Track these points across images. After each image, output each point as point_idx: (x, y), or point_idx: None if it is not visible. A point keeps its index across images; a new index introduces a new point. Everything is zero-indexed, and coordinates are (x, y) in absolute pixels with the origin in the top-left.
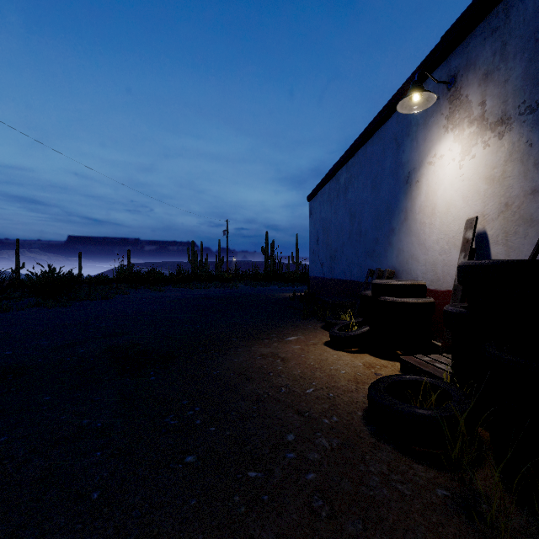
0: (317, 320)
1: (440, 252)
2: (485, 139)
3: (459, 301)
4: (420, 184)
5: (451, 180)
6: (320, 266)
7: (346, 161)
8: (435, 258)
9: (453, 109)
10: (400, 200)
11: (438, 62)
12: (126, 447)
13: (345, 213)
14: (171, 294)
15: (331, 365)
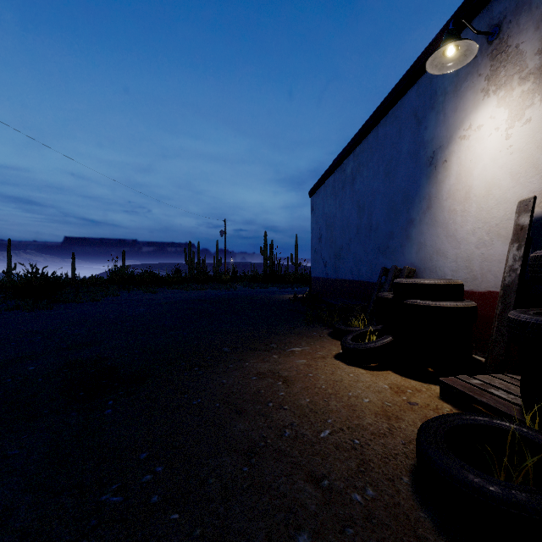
0: (323, 326)
1: (478, 244)
2: None
3: (512, 305)
4: (449, 164)
5: (494, 155)
6: (323, 266)
7: (353, 148)
8: (470, 253)
9: (496, 65)
10: (421, 185)
11: (475, 11)
12: None
13: (352, 206)
14: (164, 296)
15: (349, 390)
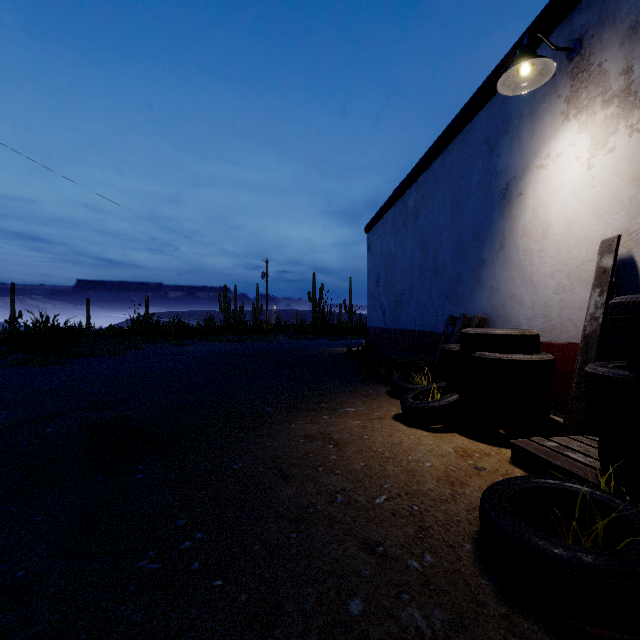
0: (381, 383)
1: (557, 289)
2: (632, 122)
3: (594, 358)
4: (525, 198)
5: (574, 187)
6: (381, 314)
7: (416, 177)
8: (549, 299)
9: (577, 86)
10: (494, 221)
11: (553, 24)
12: (51, 632)
13: (415, 244)
14: (196, 349)
15: (408, 454)
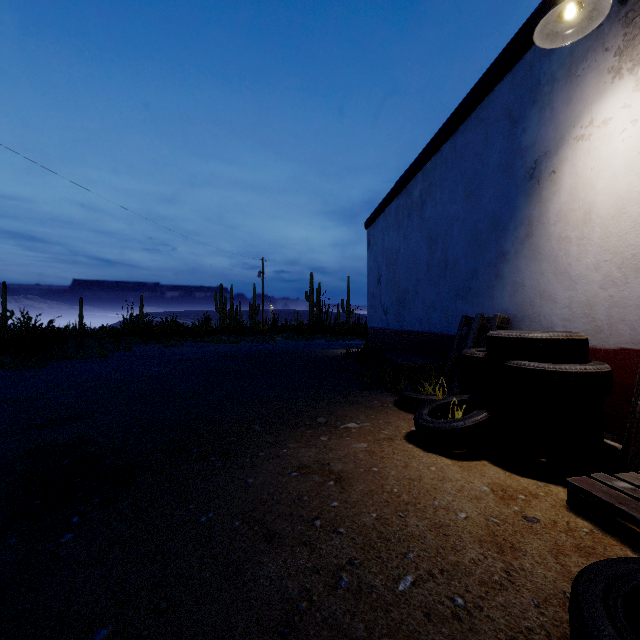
0: (386, 391)
1: (604, 283)
2: None
3: None
4: (559, 176)
5: (630, 158)
6: (383, 313)
7: (423, 164)
8: (592, 295)
9: (634, 33)
10: (518, 206)
11: None
12: None
13: (421, 238)
14: (188, 350)
15: (433, 496)
